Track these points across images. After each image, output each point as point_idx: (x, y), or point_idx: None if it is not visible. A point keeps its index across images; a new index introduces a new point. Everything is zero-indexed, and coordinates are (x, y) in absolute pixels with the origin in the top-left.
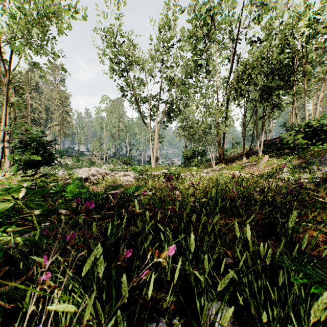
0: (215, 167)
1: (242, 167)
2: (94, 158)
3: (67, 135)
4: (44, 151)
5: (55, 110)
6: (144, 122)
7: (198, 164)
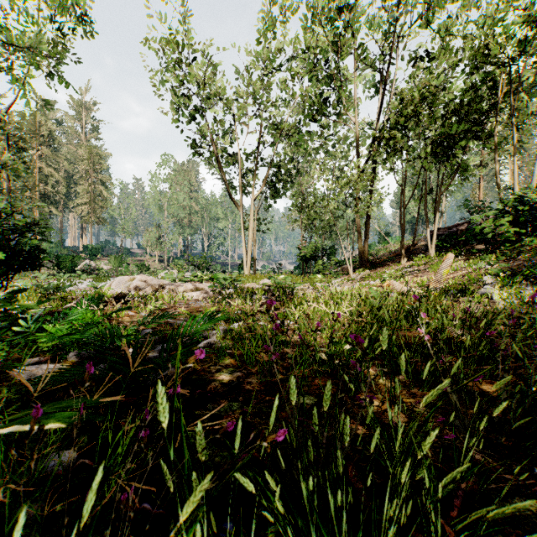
0: (354, 275)
1: (402, 274)
2: (149, 260)
3: (103, 221)
4: (17, 242)
5: (82, 178)
6: (232, 198)
7: (323, 270)
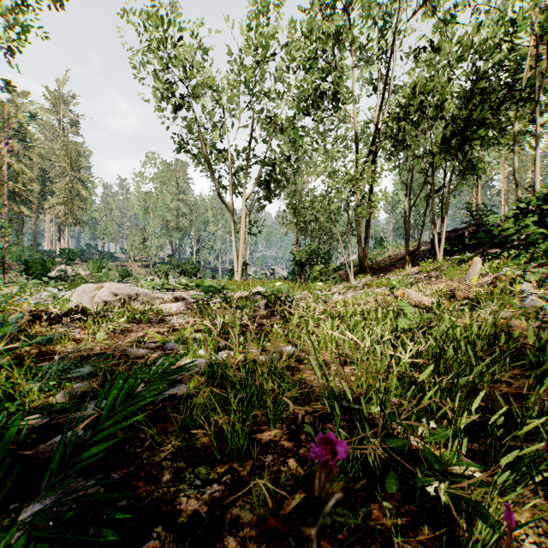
0: (355, 282)
1: (412, 281)
2: (133, 265)
3: (81, 223)
4: None
5: (58, 176)
6: (222, 198)
7: (320, 276)
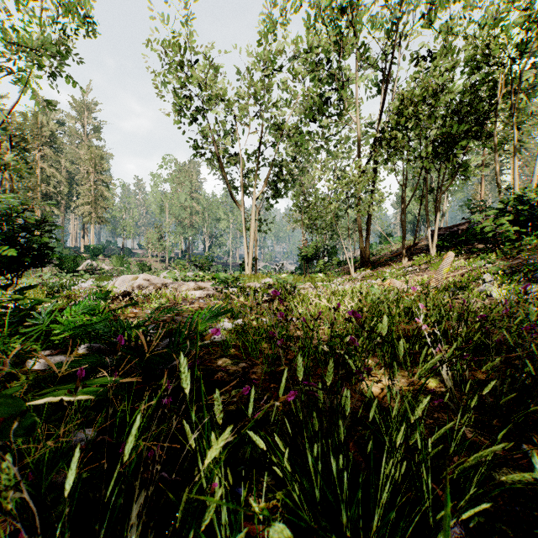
0: (355, 275)
1: (403, 273)
2: (150, 260)
3: (104, 221)
4: (27, 239)
5: (83, 178)
6: (234, 198)
7: (325, 270)
